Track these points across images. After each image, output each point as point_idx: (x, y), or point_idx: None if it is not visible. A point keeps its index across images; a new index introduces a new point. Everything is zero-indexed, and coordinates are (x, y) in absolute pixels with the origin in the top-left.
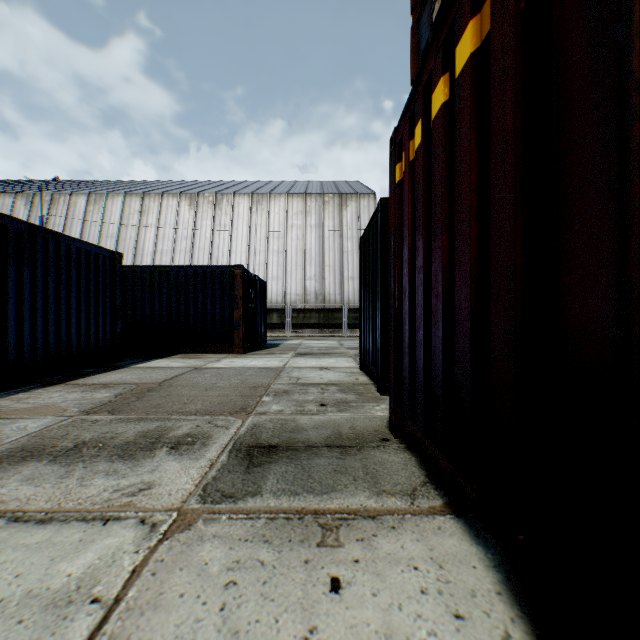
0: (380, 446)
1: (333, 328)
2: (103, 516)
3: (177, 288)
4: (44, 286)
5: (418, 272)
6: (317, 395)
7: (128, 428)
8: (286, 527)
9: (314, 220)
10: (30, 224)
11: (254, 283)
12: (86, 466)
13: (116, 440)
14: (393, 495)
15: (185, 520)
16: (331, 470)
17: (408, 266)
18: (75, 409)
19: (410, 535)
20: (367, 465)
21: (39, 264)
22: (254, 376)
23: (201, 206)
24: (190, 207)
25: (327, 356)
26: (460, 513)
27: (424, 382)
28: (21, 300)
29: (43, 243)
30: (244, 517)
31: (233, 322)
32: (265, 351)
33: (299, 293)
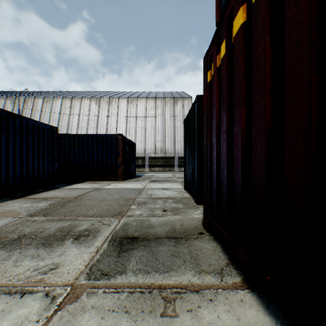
0: (198, 237)
1: (170, 167)
2: (22, 290)
3: (87, 146)
4: (13, 144)
5: (223, 134)
6: (161, 204)
7: (52, 225)
8: (140, 299)
9: (160, 111)
10: (5, 111)
11: (128, 143)
12: (21, 251)
13: (43, 233)
14: (209, 273)
15: (75, 293)
16: (169, 254)
17: (216, 131)
18: (25, 213)
19: (223, 306)
20: (191, 251)
21: (10, 132)
22: (127, 193)
23: (102, 104)
24: (96, 104)
25: (167, 182)
26: (253, 288)
27: (227, 201)
28: (0, 152)
29: (13, 121)
30: (113, 291)
31: (117, 164)
32: (134, 179)
33: (152, 149)
